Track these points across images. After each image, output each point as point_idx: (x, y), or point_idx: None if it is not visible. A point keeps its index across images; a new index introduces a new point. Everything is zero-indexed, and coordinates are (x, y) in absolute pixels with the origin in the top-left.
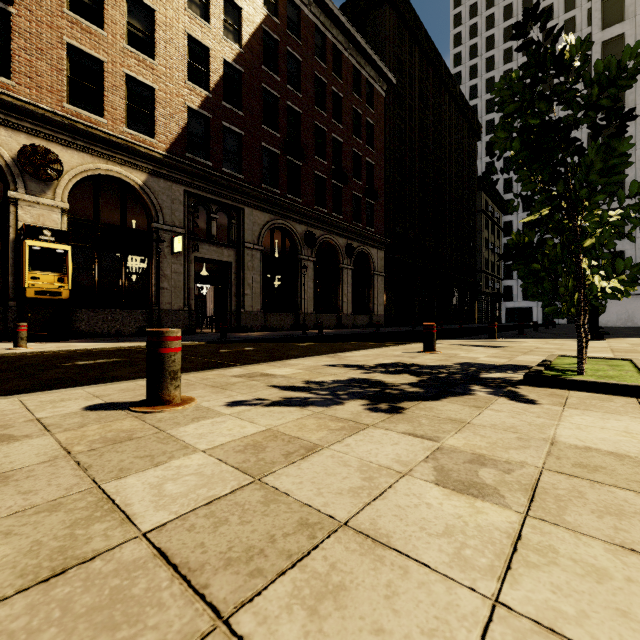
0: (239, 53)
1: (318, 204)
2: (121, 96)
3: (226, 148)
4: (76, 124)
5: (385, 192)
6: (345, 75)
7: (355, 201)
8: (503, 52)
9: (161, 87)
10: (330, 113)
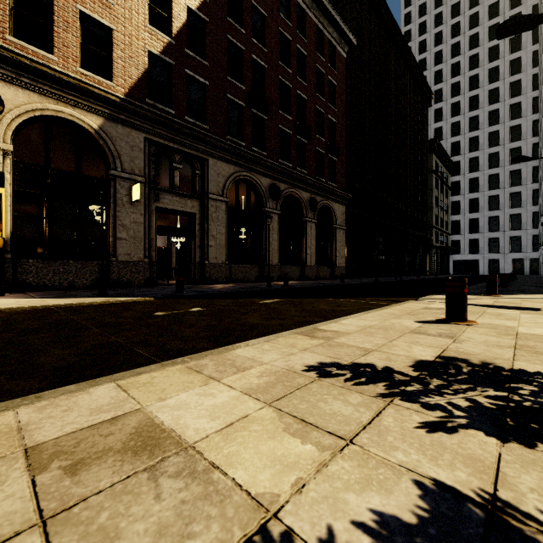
0: (203, 1)
1: (283, 159)
2: (74, 33)
3: (190, 97)
4: (19, 58)
5: (346, 150)
6: (309, 34)
7: (318, 157)
8: (451, 27)
9: (119, 28)
10: (294, 70)
